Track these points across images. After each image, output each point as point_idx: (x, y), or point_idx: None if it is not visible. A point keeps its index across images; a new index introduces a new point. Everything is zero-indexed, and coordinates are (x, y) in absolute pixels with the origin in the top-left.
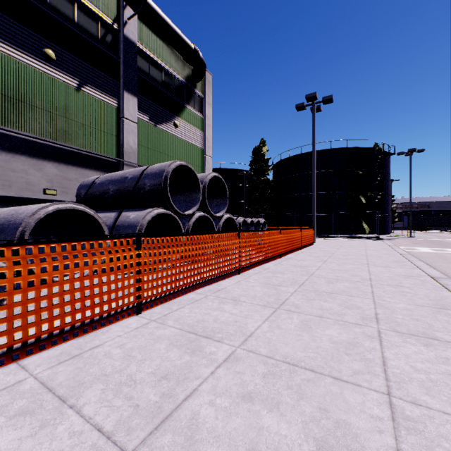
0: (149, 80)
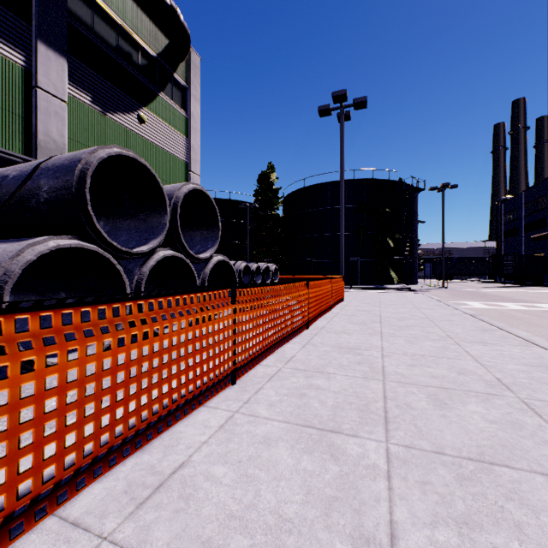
0: (91, 37)
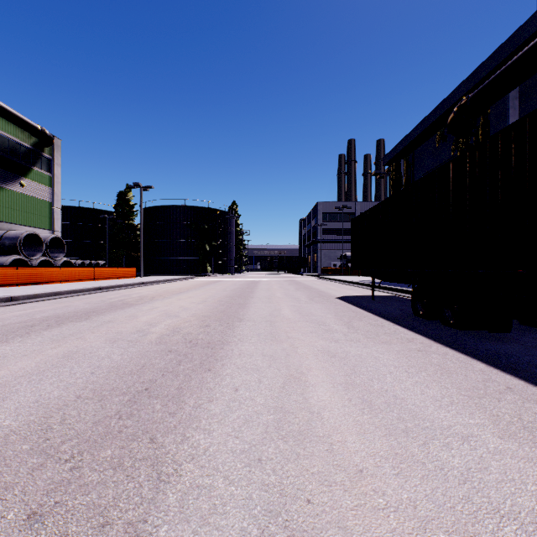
0: None
